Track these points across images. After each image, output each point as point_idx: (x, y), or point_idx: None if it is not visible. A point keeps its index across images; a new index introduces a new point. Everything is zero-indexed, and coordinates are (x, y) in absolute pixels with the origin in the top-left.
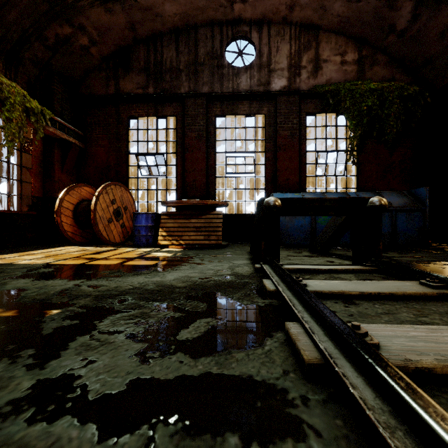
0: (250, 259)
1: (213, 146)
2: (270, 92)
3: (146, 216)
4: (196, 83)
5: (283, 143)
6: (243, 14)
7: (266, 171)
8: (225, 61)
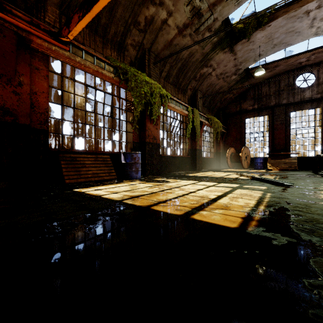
0: (313, 173)
1: (289, 126)
2: None
3: (260, 158)
4: (279, 99)
5: None
6: (307, 64)
7: (322, 135)
8: (296, 86)
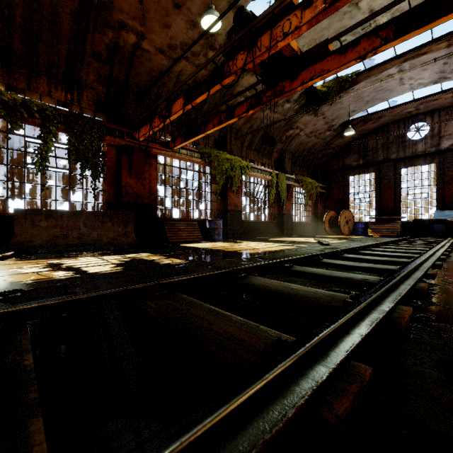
0: None
1: (399, 185)
2: (440, 150)
3: (361, 223)
4: (387, 153)
5: (448, 179)
6: (418, 112)
7: (437, 196)
8: (407, 138)
